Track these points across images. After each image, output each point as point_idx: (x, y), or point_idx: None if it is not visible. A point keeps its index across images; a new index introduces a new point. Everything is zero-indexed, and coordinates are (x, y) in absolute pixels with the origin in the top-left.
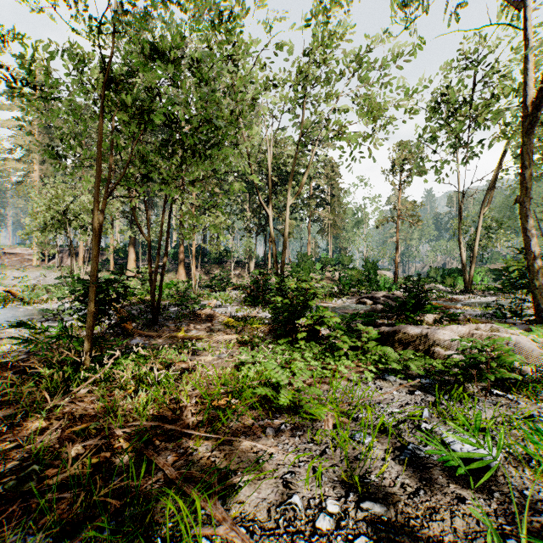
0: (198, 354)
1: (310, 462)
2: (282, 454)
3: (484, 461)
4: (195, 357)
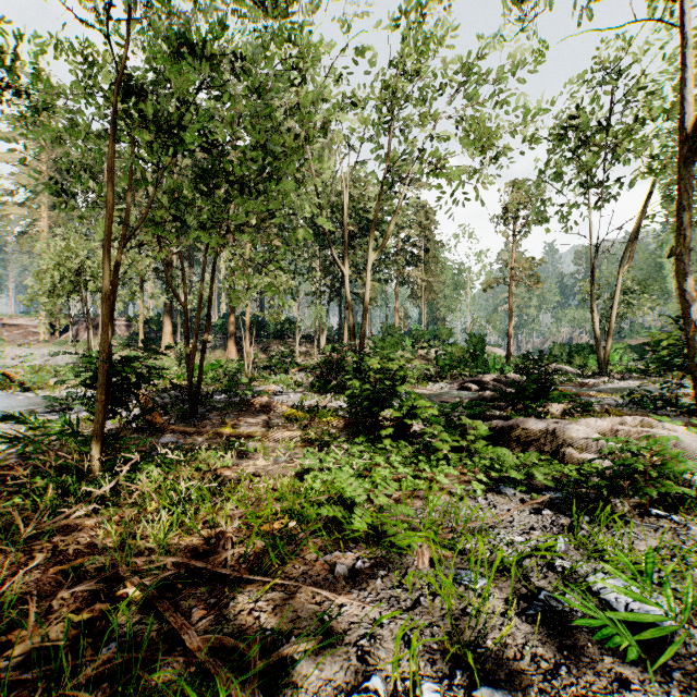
0: (247, 457)
1: (397, 619)
2: (356, 605)
3: (661, 627)
4: (244, 461)
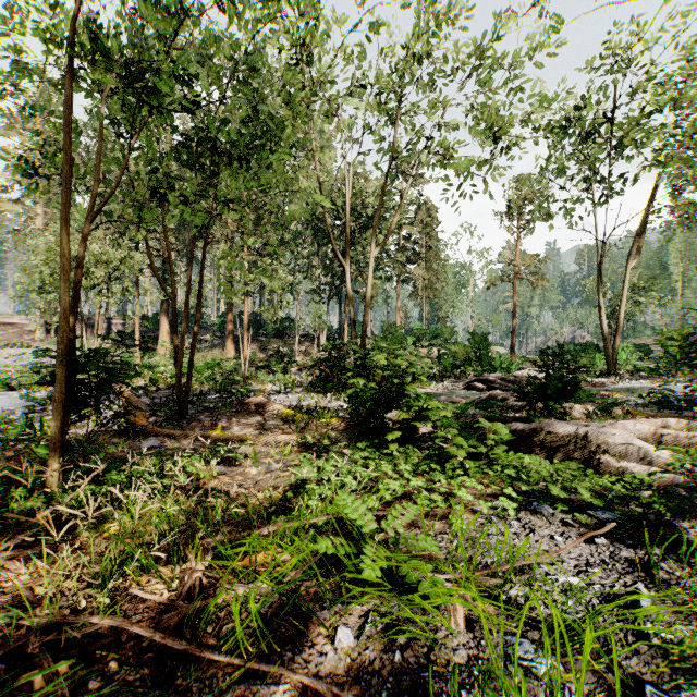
0: (237, 464)
1: None
2: None
3: None
4: (232, 469)
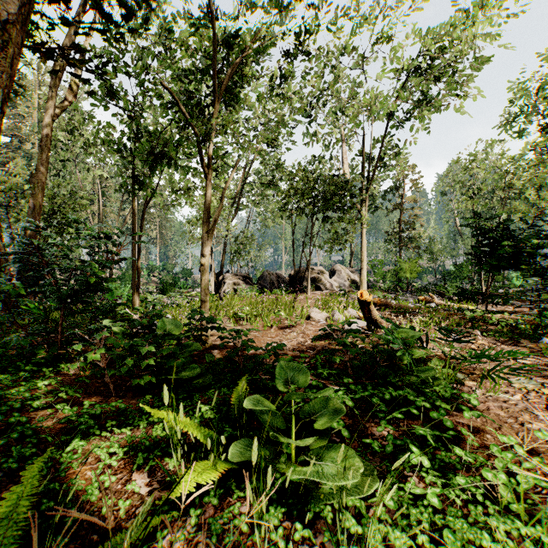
0: None
1: None
2: None
3: None
4: None
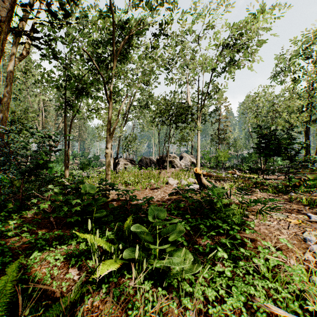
0: None
1: None
2: None
3: None
4: None
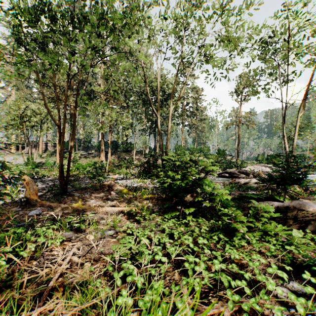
0: (82, 230)
1: None
2: None
3: None
4: (77, 235)
